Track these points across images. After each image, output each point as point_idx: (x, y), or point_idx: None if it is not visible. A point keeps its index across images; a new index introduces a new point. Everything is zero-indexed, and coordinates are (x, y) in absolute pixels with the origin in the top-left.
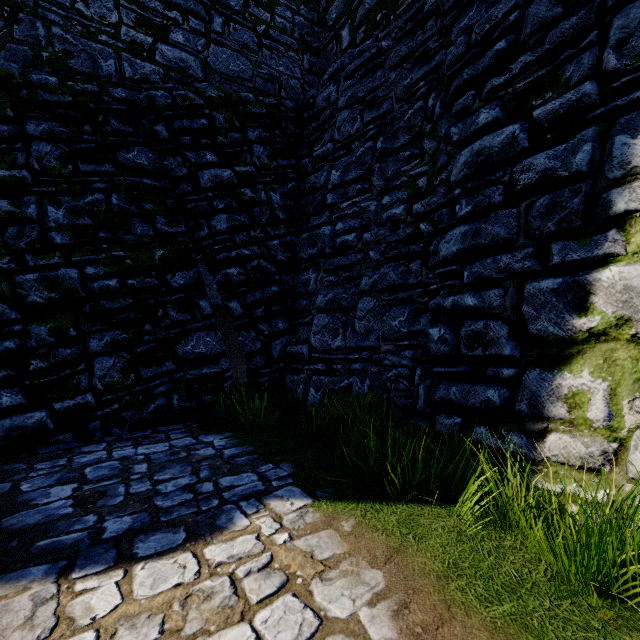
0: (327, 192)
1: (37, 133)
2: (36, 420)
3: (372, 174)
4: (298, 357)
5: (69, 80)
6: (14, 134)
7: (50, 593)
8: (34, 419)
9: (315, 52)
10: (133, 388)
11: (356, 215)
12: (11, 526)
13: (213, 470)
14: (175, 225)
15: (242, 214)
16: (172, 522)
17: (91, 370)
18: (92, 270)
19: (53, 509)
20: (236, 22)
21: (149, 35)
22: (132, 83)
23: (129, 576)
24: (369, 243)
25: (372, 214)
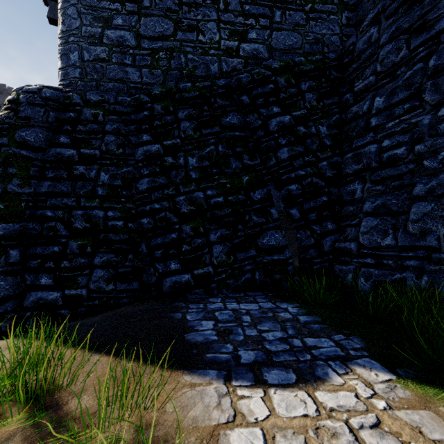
0: (370, 117)
1: (183, 117)
2: (186, 279)
3: (423, 91)
4: (346, 251)
5: (196, 83)
6: (173, 120)
7: (224, 391)
8: (185, 278)
9: (352, 8)
10: (232, 265)
11: (405, 131)
12: (190, 340)
13: (296, 330)
14: (254, 159)
15: (298, 145)
16: (282, 363)
17: (210, 252)
18: (210, 192)
19: (207, 335)
20: (290, 10)
21: (236, 40)
22: (227, 74)
23: (268, 396)
24: (422, 153)
25: (425, 127)
